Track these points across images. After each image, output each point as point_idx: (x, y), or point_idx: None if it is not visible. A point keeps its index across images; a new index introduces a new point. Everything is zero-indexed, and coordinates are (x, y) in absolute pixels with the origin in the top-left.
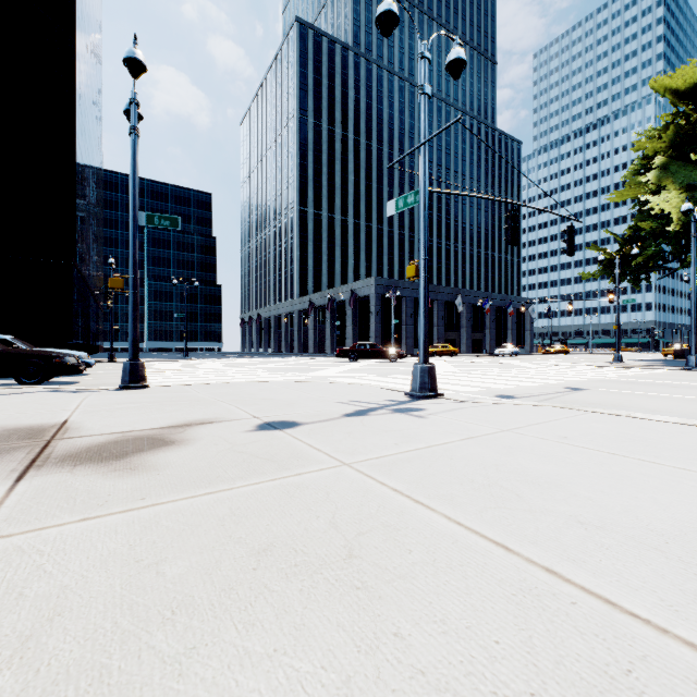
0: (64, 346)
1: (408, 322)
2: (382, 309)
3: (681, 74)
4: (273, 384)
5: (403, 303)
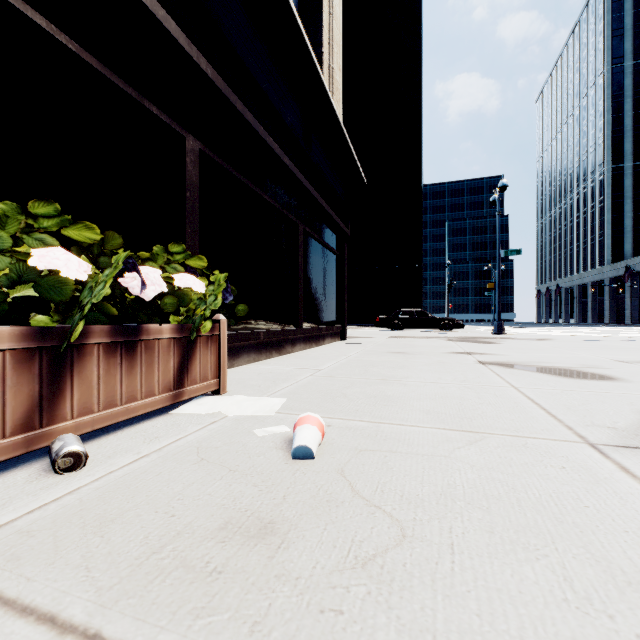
0: None
1: None
2: None
3: None
4: (581, 336)
5: None
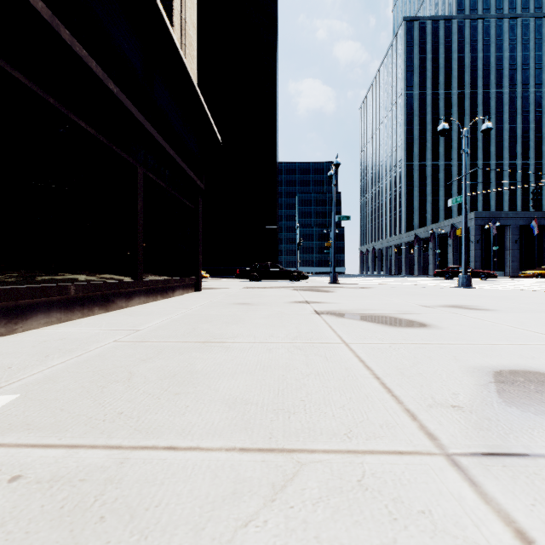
0: None
1: (512, 248)
2: (483, 238)
3: None
4: (390, 285)
5: (506, 231)
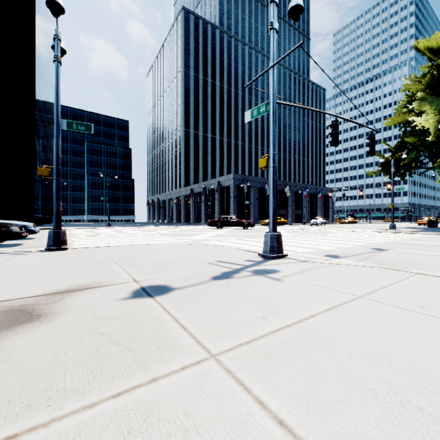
0: (27, 219)
1: (255, 203)
2: (238, 195)
3: (434, 40)
4: (162, 246)
5: (251, 190)
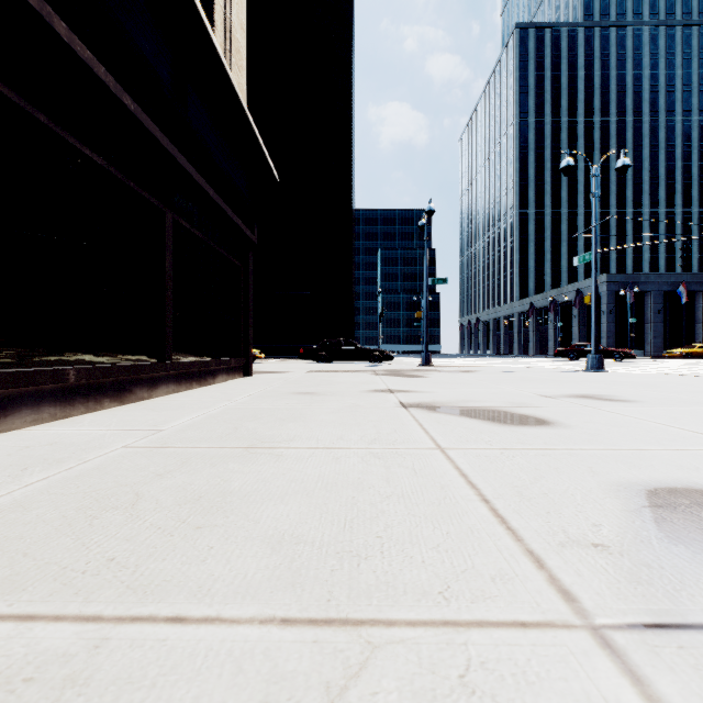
0: None
1: (655, 320)
2: (617, 307)
3: None
4: (499, 367)
5: (647, 298)
